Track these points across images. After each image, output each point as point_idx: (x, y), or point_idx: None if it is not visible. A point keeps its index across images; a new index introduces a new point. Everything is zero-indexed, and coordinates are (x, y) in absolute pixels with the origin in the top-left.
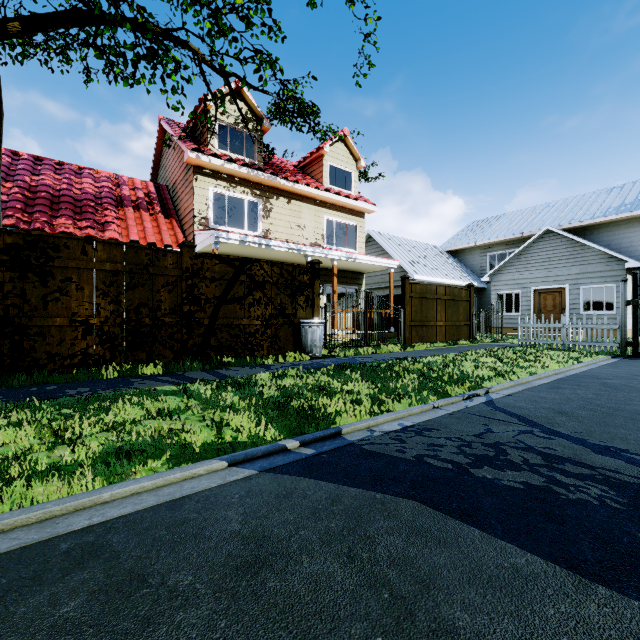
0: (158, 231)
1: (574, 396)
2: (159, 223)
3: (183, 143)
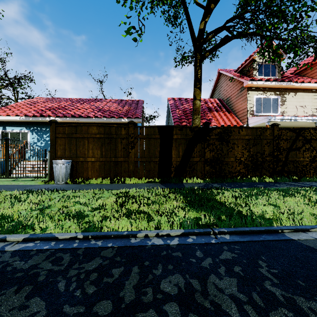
0: (228, 120)
1: None
2: (227, 116)
3: (242, 78)
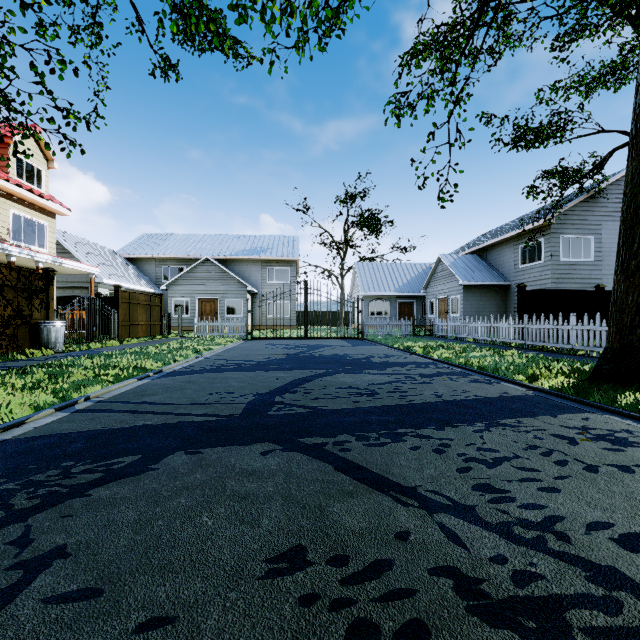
0: None
1: (235, 353)
2: None
3: None
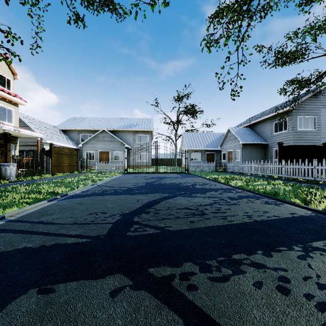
0: None
1: (116, 182)
2: None
3: None
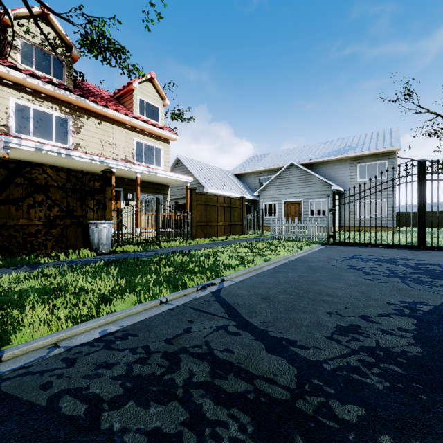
0: None
1: (284, 279)
2: None
3: None
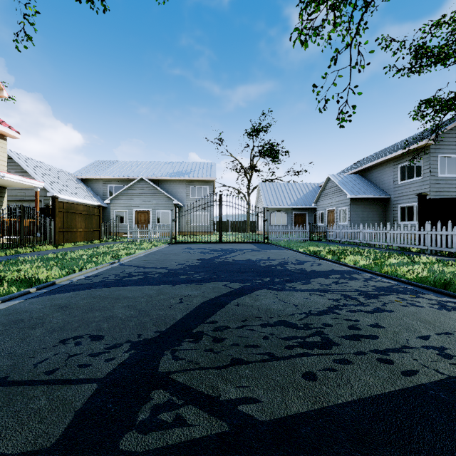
0: None
1: (153, 258)
2: None
3: None
